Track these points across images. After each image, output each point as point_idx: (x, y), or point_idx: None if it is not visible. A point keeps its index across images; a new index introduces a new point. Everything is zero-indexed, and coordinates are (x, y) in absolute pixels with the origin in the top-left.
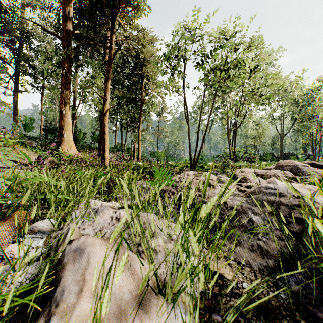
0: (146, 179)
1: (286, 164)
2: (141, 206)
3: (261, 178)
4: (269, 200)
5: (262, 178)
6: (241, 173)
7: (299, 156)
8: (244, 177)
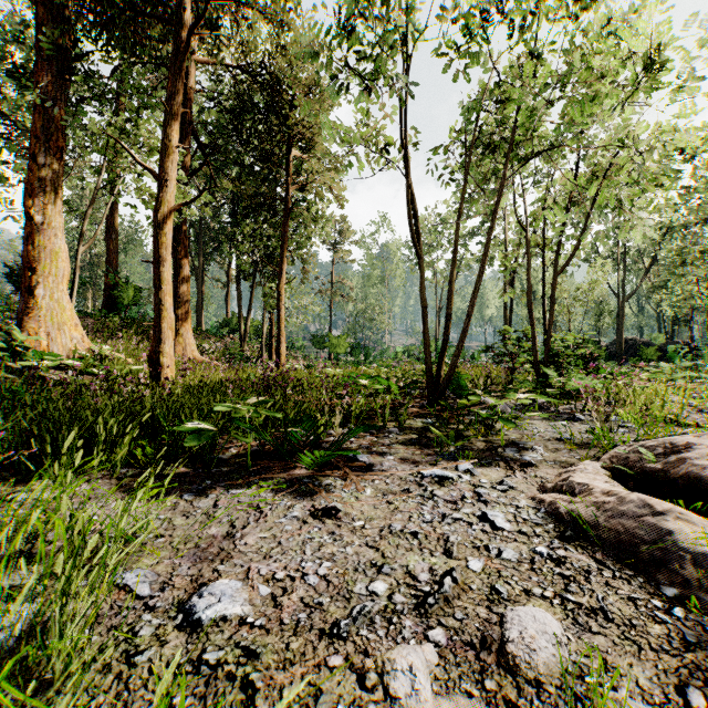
0: (264, 476)
1: None
2: None
3: None
4: None
5: None
6: None
7: (668, 347)
8: None
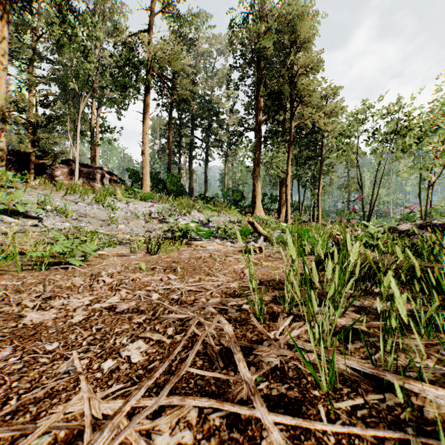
0: None
1: None
2: None
3: None
4: None
5: None
6: None
7: None
8: None
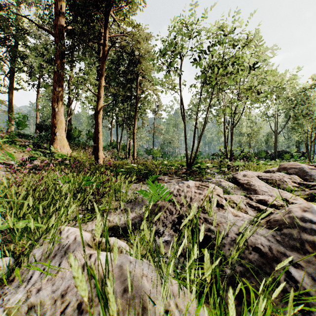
0: (140, 182)
1: (291, 167)
2: (131, 227)
3: (267, 184)
4: (312, 241)
5: (266, 183)
6: (244, 177)
7: (293, 153)
8: (248, 182)
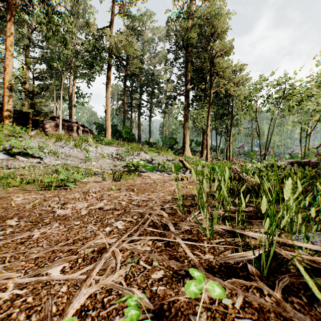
0: None
1: None
2: None
3: None
4: None
5: None
6: None
7: None
8: None
